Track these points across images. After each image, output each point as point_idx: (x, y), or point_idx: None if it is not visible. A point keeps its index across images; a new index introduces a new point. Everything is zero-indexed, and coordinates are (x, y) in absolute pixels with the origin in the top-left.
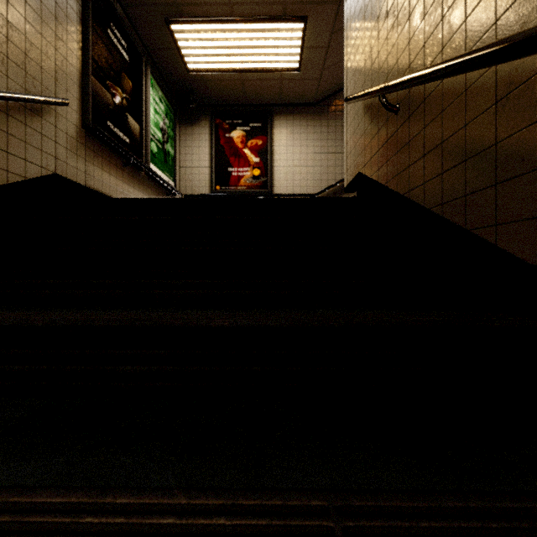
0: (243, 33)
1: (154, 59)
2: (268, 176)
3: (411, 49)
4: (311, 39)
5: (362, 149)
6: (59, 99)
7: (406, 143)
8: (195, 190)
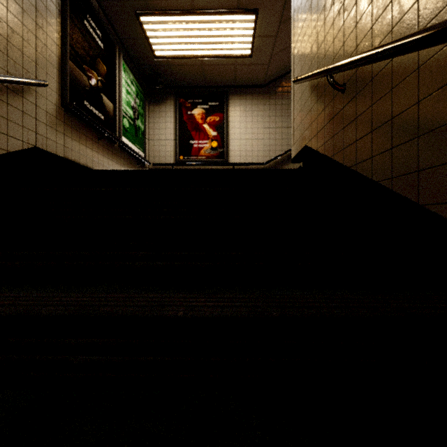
0: (203, 24)
1: (126, 47)
2: (225, 147)
3: (358, 31)
4: (262, 29)
5: (309, 125)
6: (38, 81)
7: (353, 120)
8: (161, 160)
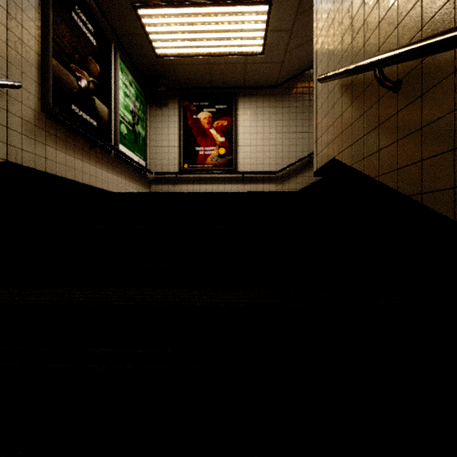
0: (209, 17)
1: (124, 45)
2: (233, 155)
3: (426, 4)
4: (275, 22)
5: (339, 133)
6: (8, 81)
7: (415, 130)
8: (164, 168)
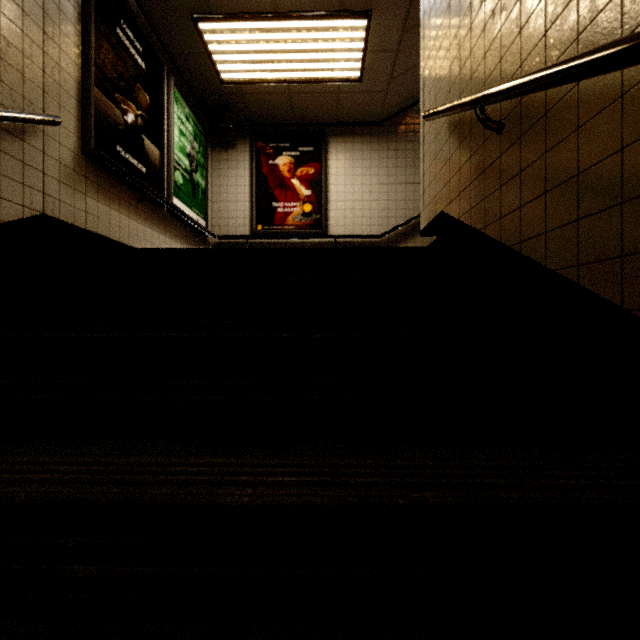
0: (290, 34)
1: (179, 68)
2: (322, 213)
3: (524, 40)
4: (376, 41)
5: (447, 181)
6: (46, 116)
7: (515, 175)
8: (231, 231)
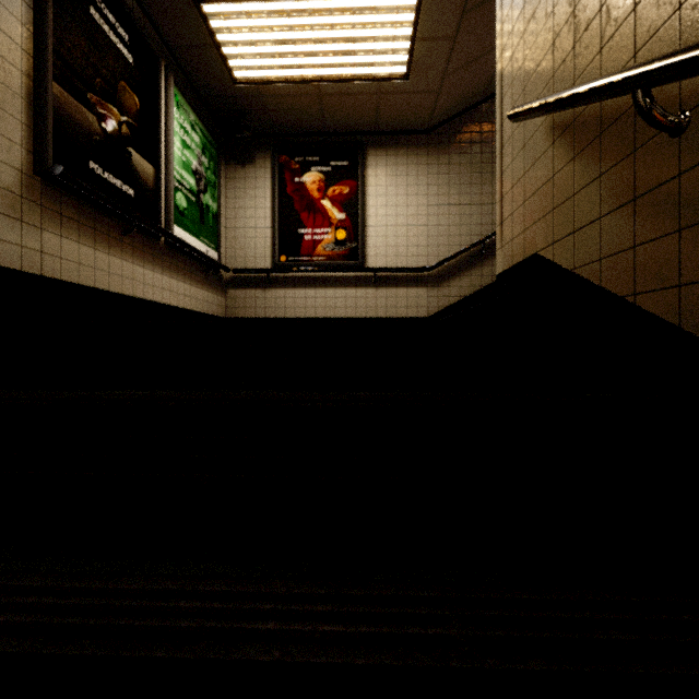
0: (319, 17)
1: (182, 64)
2: (359, 241)
3: None
4: (429, 25)
5: (547, 211)
6: None
7: None
8: (249, 263)
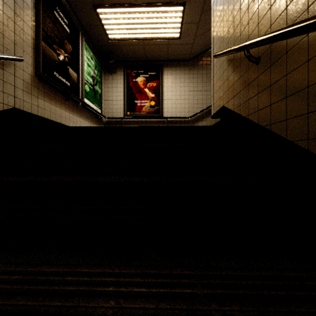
0: (144, 14)
1: (87, 32)
2: (160, 106)
3: (272, 12)
4: (188, 18)
5: (226, 90)
6: (15, 56)
7: (267, 87)
8: (114, 115)
